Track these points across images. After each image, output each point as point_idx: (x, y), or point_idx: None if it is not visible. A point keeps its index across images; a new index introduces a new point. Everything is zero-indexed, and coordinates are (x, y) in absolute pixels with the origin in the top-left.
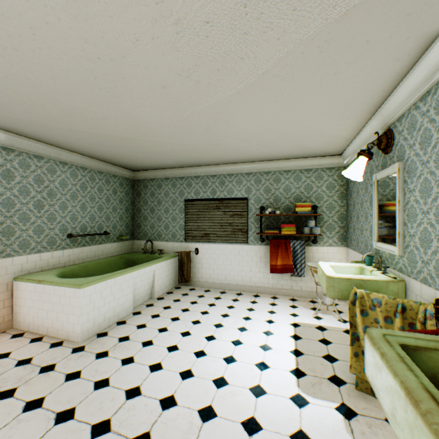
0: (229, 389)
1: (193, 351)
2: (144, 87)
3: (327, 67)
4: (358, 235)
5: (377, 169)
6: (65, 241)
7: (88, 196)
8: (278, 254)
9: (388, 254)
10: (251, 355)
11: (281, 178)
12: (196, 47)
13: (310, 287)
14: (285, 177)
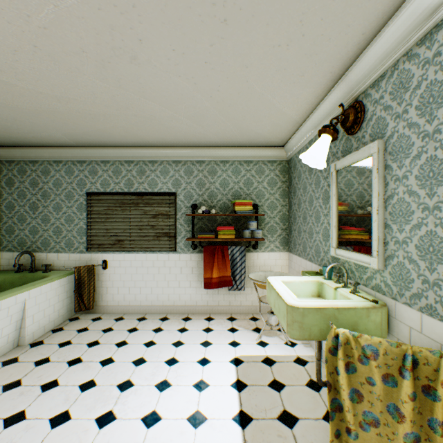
0: None
1: None
2: None
3: None
4: (306, 239)
5: (336, 157)
6: None
7: None
8: (214, 264)
9: (355, 265)
10: None
11: (218, 169)
12: None
13: (250, 301)
14: (222, 168)
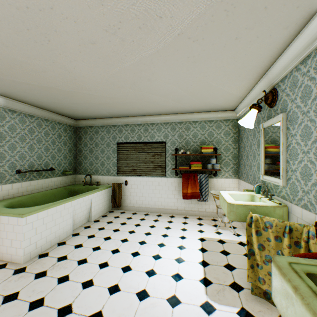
0: (150, 301)
1: (121, 267)
2: (75, 42)
3: (231, 31)
4: (248, 170)
5: (263, 120)
6: (14, 176)
7: (36, 139)
8: (188, 184)
9: (273, 184)
10: (168, 268)
11: (191, 126)
12: (119, 2)
13: (212, 209)
14: (194, 126)
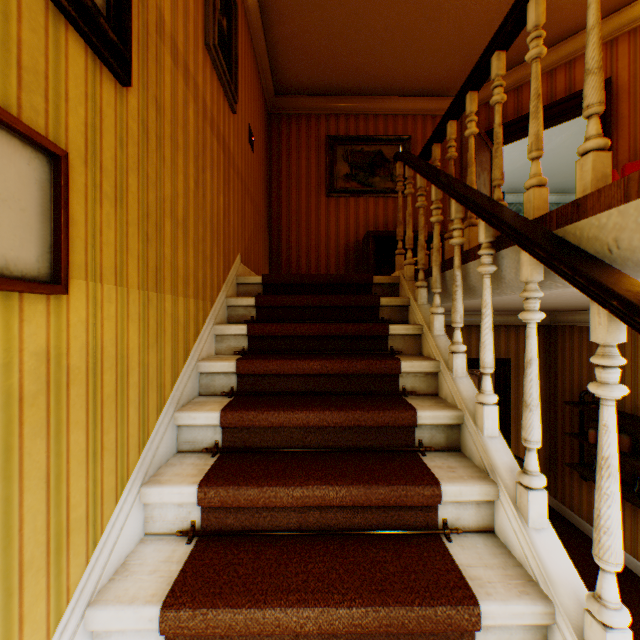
0: None
1: None
2: None
3: None
4: None
5: None
6: None
7: None
8: None
9: None
10: None
11: None
12: None
13: None
14: None
